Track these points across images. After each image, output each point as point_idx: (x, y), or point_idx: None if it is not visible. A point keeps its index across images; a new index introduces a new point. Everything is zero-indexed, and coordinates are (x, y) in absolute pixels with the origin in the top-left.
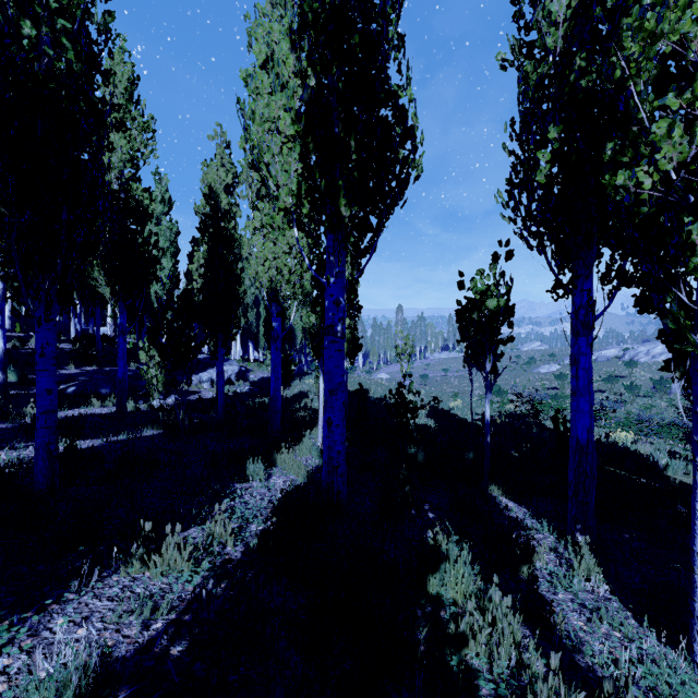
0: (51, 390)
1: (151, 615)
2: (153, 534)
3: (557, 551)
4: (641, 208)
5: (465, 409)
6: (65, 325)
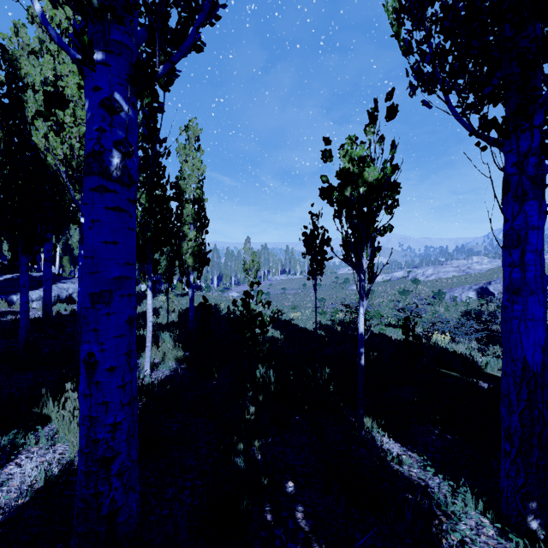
0: None
1: None
2: None
3: None
4: None
5: (303, 319)
6: None
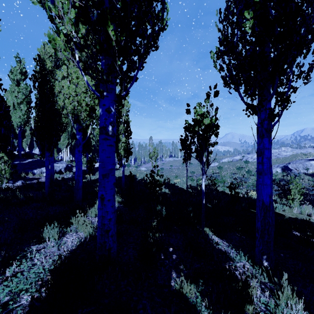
0: None
1: None
2: None
3: (256, 276)
4: None
5: (181, 183)
6: None
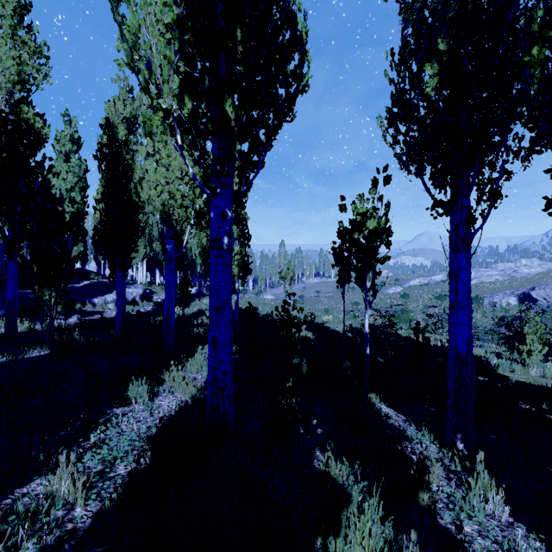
0: None
1: None
2: None
3: (443, 463)
4: None
5: (335, 322)
6: None
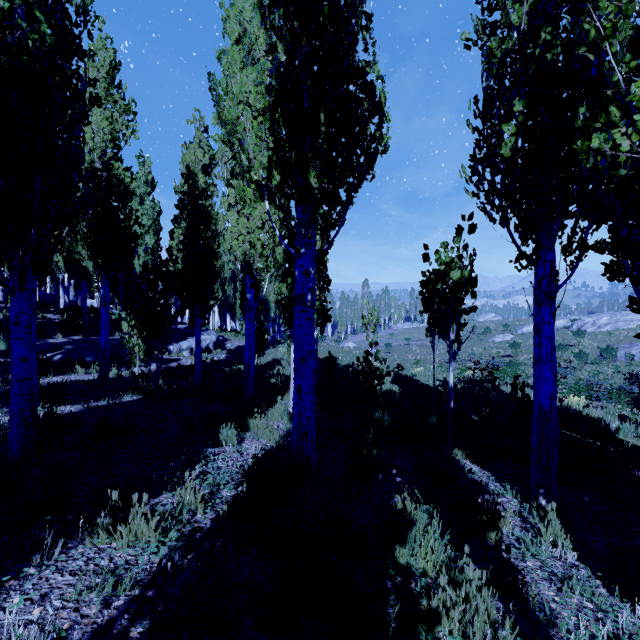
0: (26, 359)
1: (113, 591)
2: (120, 504)
3: (522, 515)
4: (619, 171)
5: (426, 375)
6: (56, 297)
